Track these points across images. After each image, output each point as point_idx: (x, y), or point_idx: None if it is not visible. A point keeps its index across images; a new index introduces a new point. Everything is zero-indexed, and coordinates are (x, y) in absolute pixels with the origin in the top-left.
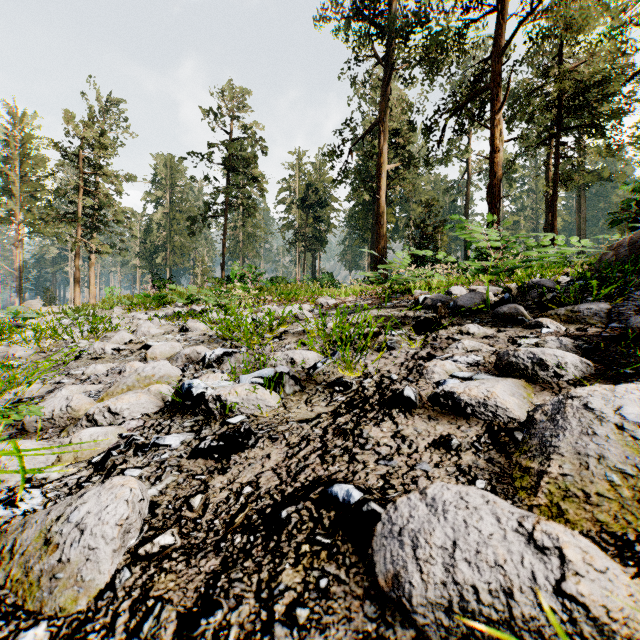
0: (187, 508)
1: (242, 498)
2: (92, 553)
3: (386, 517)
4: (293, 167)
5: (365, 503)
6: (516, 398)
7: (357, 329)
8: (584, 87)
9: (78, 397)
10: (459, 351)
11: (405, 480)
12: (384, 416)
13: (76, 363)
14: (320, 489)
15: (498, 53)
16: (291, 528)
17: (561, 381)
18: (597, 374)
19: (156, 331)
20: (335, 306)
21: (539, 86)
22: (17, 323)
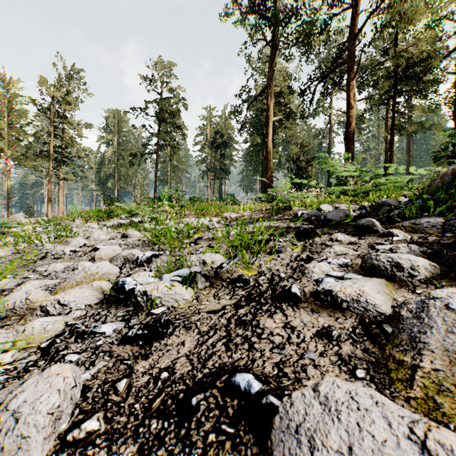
0: (113, 392)
1: (160, 383)
2: (24, 441)
3: (283, 411)
4: (206, 119)
5: (264, 396)
6: (381, 295)
7: (253, 236)
8: (413, 62)
9: (36, 291)
10: (331, 254)
11: (296, 368)
12: (276, 309)
13: (42, 262)
14: (225, 377)
15: (352, 38)
16: (200, 415)
17: (414, 280)
18: (442, 274)
19: (104, 237)
20: (236, 219)
21: (381, 62)
22: (3, 231)
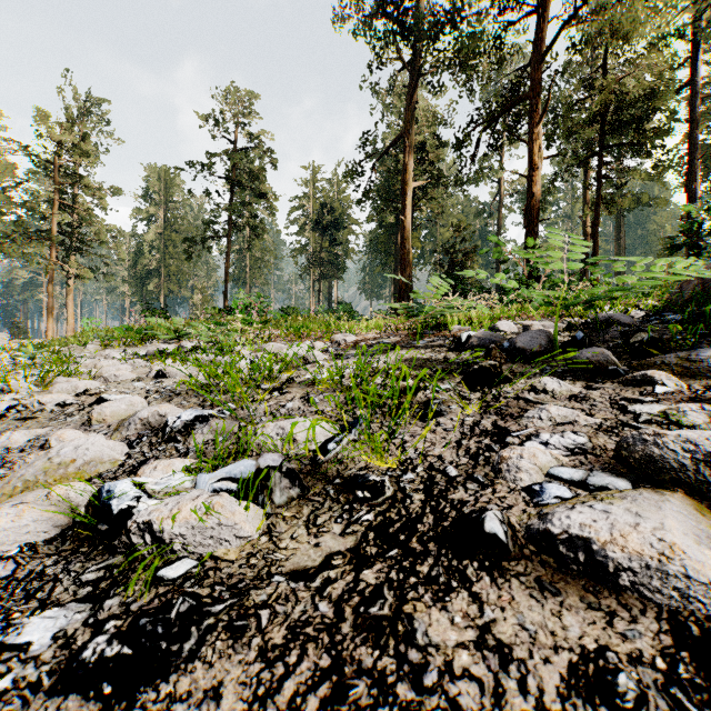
0: None
1: None
2: None
3: None
4: (307, 183)
5: None
6: (707, 548)
7: (385, 379)
8: (628, 100)
9: None
10: (544, 423)
11: None
12: (451, 576)
13: None
14: None
15: (536, 59)
16: None
17: None
18: None
19: (125, 376)
20: (355, 344)
21: (579, 99)
22: None
